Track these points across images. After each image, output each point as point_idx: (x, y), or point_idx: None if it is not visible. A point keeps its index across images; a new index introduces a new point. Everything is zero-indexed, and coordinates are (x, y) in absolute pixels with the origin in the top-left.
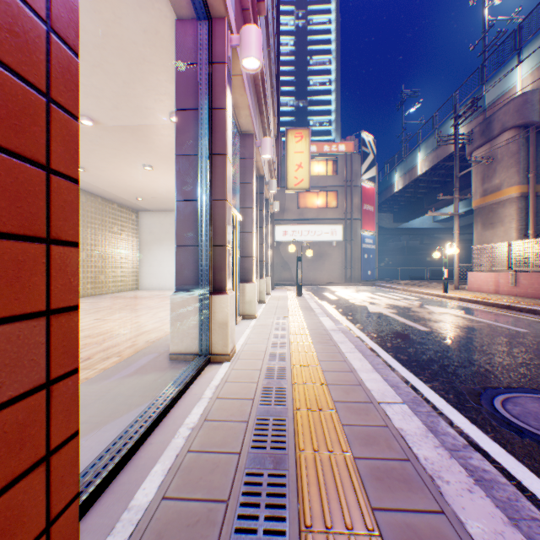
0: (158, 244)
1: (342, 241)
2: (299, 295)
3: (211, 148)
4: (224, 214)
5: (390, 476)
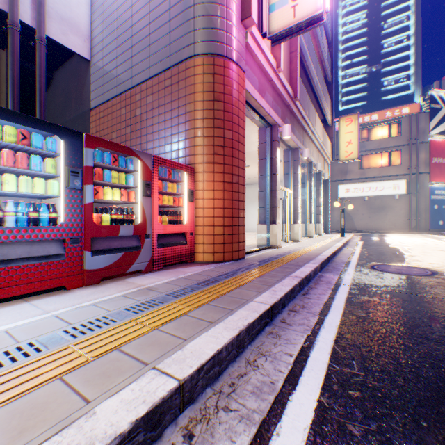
0: (251, 204)
1: (405, 194)
2: (342, 236)
3: (271, 172)
4: (276, 195)
5: (303, 259)
